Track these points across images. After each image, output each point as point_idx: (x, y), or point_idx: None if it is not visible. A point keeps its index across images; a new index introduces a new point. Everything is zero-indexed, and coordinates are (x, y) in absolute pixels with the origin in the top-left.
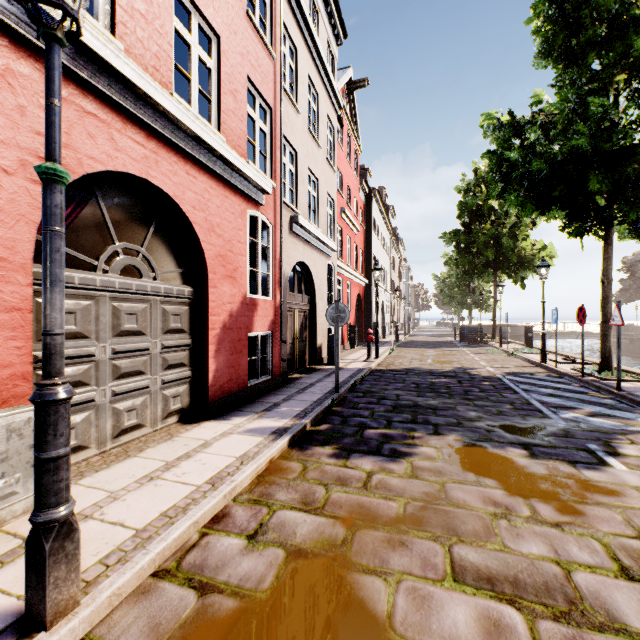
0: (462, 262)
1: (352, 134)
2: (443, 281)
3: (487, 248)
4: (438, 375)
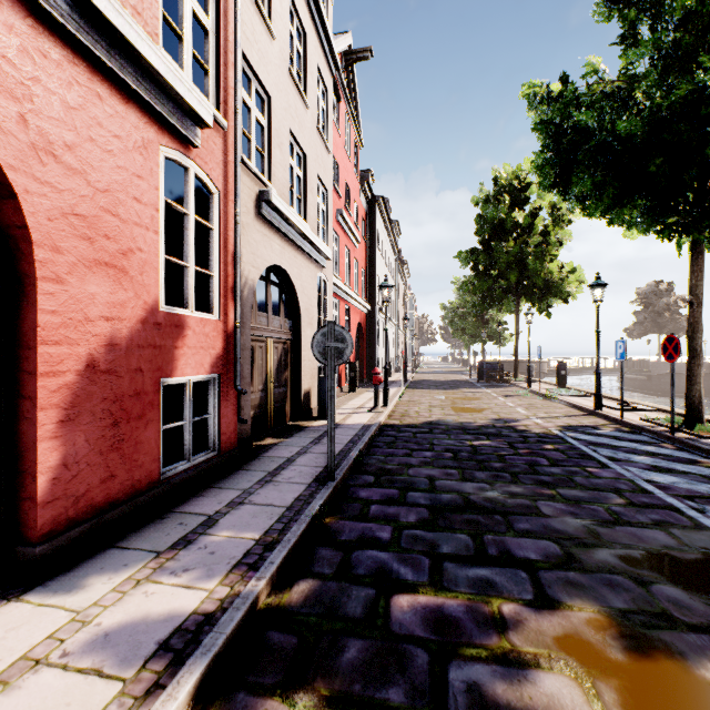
0: (480, 286)
1: (351, 119)
2: (454, 311)
3: (510, 270)
4: (476, 433)
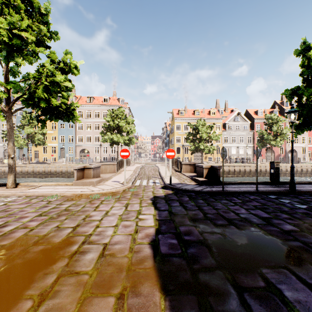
0: None
1: None
2: None
3: None
4: None
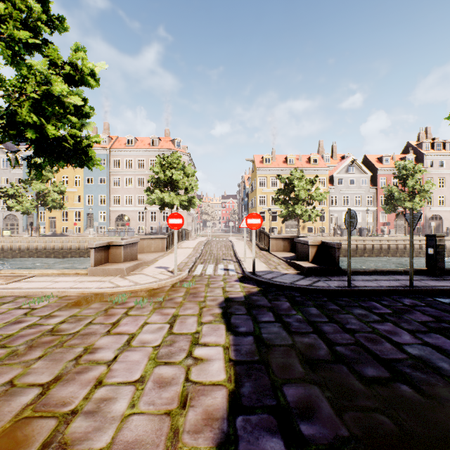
0: None
1: None
2: None
3: None
4: None
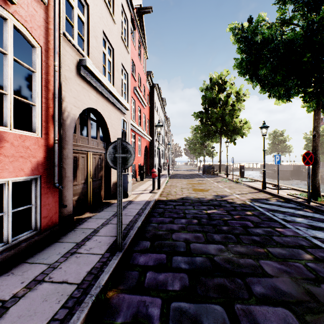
0: (204, 129)
1: (142, 43)
2: (191, 141)
3: (218, 121)
4: (208, 205)
